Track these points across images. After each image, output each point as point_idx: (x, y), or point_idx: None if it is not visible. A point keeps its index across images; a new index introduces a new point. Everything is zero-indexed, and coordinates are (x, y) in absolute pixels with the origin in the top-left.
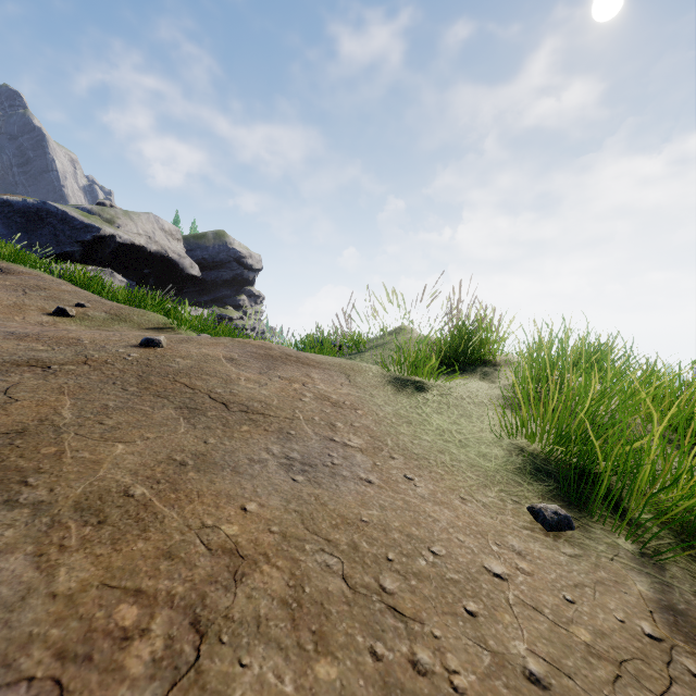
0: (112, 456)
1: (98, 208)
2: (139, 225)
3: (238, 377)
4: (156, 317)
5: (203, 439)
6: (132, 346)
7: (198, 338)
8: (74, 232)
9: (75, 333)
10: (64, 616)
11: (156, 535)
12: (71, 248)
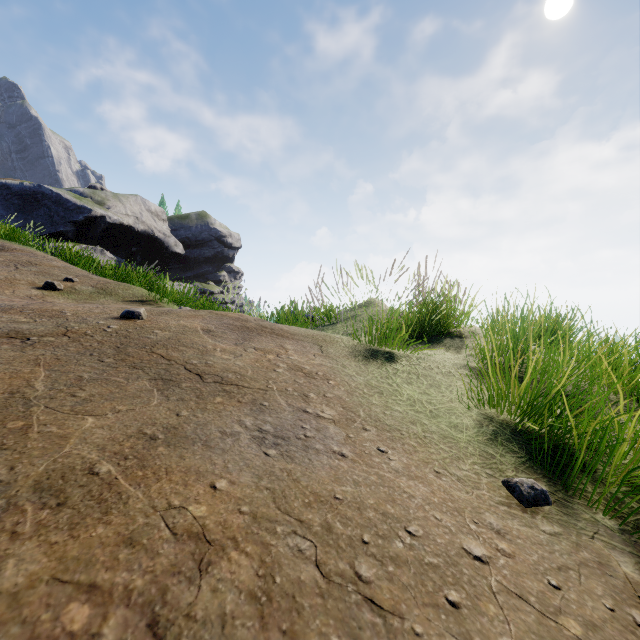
0: (81, 430)
1: (89, 191)
2: (128, 207)
3: (214, 349)
4: (140, 290)
5: (176, 412)
6: (112, 318)
7: (177, 311)
8: (67, 213)
9: (59, 305)
10: (5, 619)
11: (118, 518)
12: (64, 228)
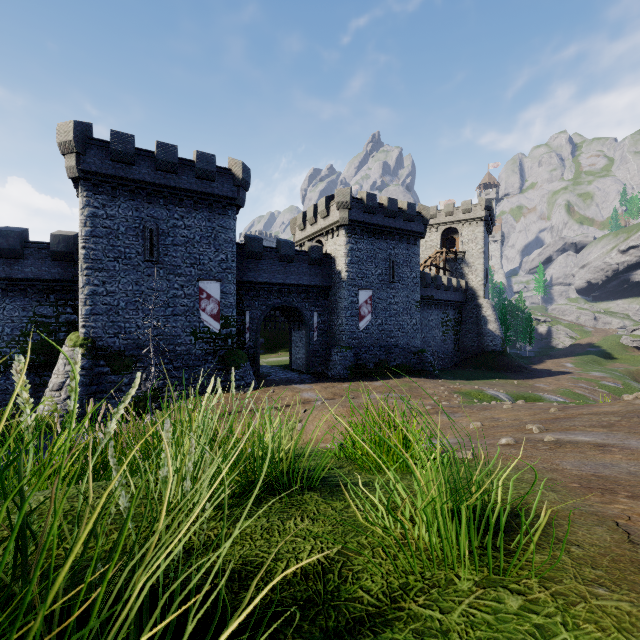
0: None
1: None
2: None
3: None
4: None
5: None
6: None
7: None
8: None
9: None
10: None
11: None
12: None
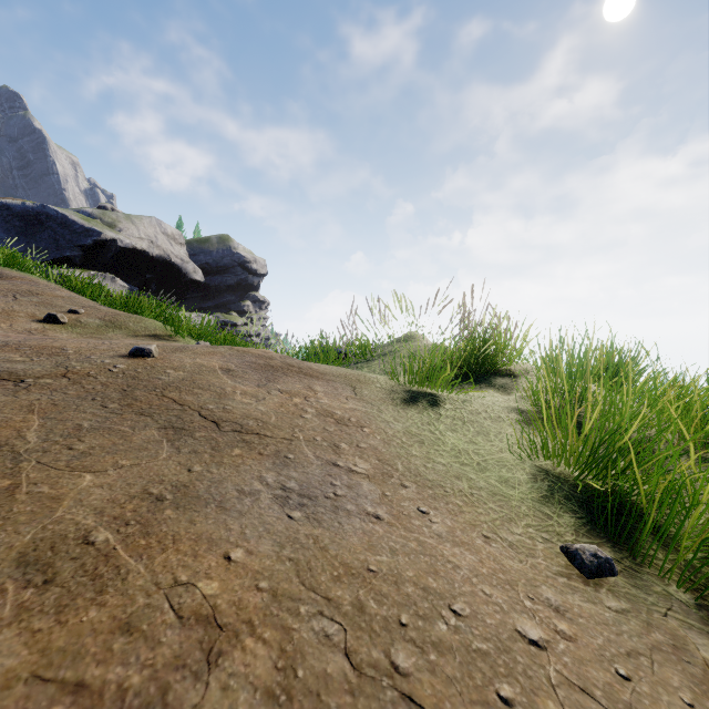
0: (76, 490)
1: (99, 211)
2: (141, 229)
3: (234, 391)
4: (153, 323)
5: (187, 467)
6: (120, 356)
7: (194, 347)
8: (74, 236)
9: (61, 341)
10: None
11: (114, 598)
12: (71, 252)
